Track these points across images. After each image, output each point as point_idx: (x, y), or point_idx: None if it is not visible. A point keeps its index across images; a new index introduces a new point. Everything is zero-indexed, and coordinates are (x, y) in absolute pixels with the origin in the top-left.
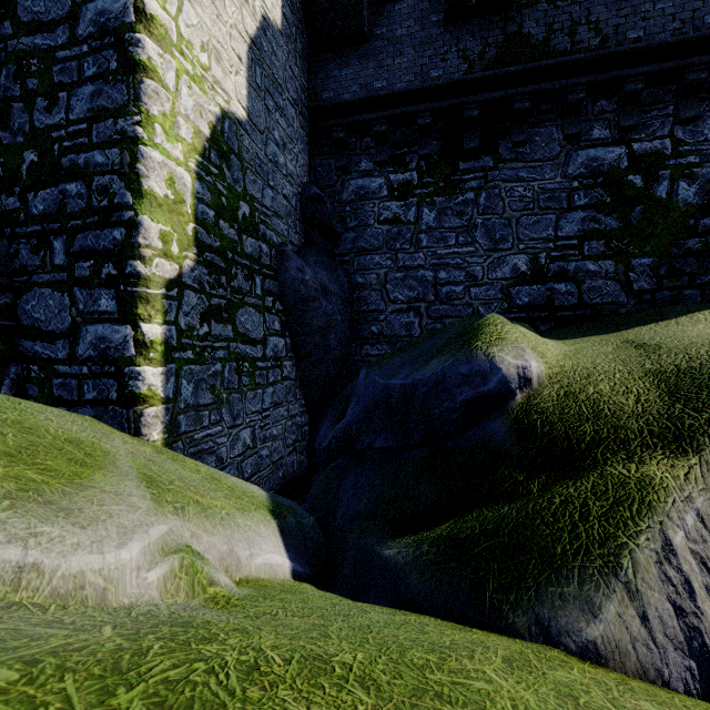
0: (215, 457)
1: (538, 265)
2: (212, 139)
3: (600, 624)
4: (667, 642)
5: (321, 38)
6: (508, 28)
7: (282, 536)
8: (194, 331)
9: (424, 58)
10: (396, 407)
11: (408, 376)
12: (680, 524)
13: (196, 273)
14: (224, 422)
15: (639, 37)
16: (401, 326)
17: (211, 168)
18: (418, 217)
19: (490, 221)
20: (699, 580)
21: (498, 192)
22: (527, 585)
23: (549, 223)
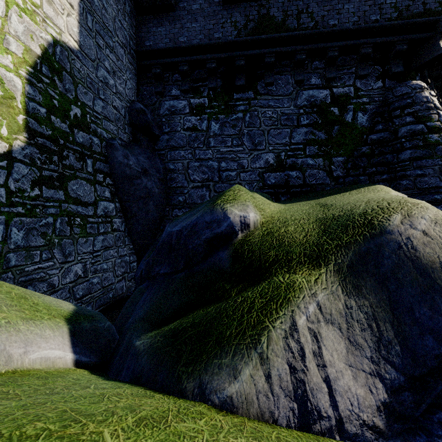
0: (47, 284)
1: (280, 160)
2: (43, 57)
3: (237, 383)
4: (281, 392)
5: (143, 4)
6: (261, 11)
7: (72, 336)
8: (25, 193)
9: (210, 25)
10: (174, 246)
11: (181, 225)
12: (305, 311)
13: (27, 151)
14: (56, 259)
15: (335, 24)
16: (197, 197)
17: (42, 77)
18: (208, 127)
19: (252, 131)
20: (310, 348)
21: (257, 114)
22: (202, 359)
23: (287, 134)
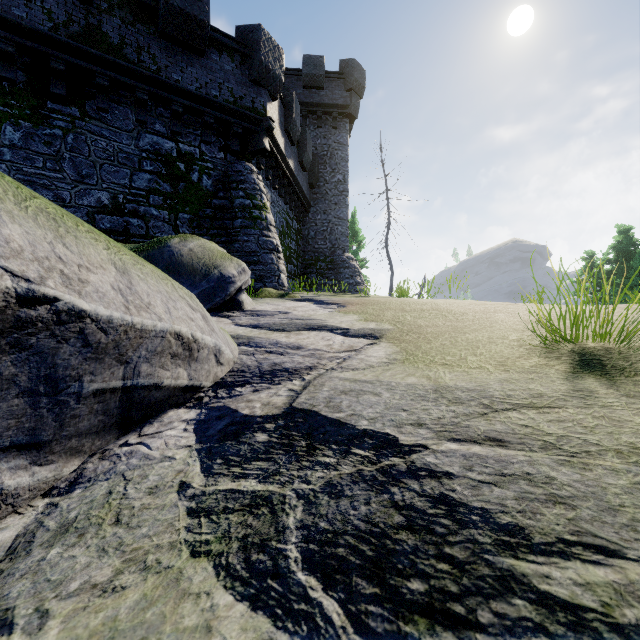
0: None
1: (118, 203)
2: None
3: None
4: None
5: None
6: (90, 19)
7: None
8: None
9: None
10: None
11: None
12: None
13: None
14: None
15: (179, 80)
16: None
17: None
18: (1, 132)
19: (78, 159)
20: None
21: (85, 139)
22: None
23: (126, 175)
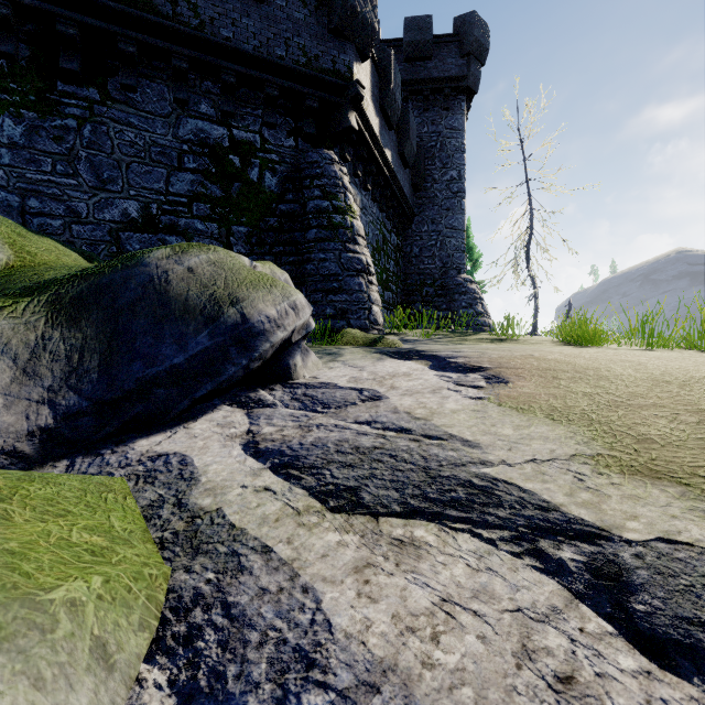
0: None
1: (150, 215)
2: None
3: None
4: None
5: None
6: None
7: None
8: None
9: None
10: None
11: None
12: None
13: None
14: None
15: (230, 37)
16: None
17: None
18: None
19: (97, 157)
20: None
21: (107, 130)
22: None
23: (161, 177)
